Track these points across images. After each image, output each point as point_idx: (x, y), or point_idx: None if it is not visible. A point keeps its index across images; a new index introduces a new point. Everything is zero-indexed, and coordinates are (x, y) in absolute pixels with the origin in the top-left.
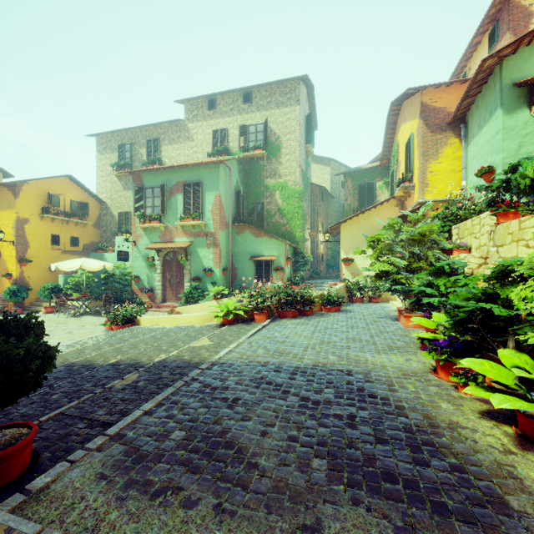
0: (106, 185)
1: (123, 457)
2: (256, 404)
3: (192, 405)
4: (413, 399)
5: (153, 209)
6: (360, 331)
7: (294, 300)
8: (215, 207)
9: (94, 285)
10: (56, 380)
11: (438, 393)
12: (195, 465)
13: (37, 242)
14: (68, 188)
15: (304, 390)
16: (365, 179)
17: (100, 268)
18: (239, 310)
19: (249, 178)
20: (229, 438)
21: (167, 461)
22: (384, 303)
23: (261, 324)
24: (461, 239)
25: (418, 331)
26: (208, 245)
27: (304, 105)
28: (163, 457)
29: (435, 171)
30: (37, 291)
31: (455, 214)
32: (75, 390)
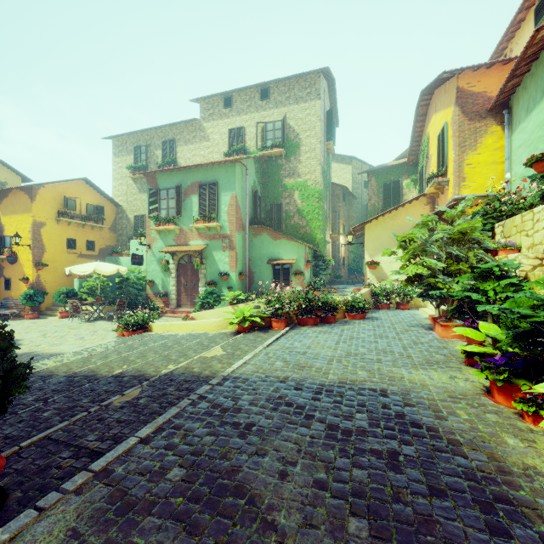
0: (122, 188)
1: (104, 505)
2: (274, 432)
3: (197, 431)
4: (468, 430)
5: (167, 211)
6: (390, 342)
7: (315, 306)
8: (231, 208)
9: (109, 290)
10: (53, 393)
11: (499, 423)
12: (194, 521)
13: (53, 246)
14: (84, 192)
15: (331, 415)
16: (390, 177)
17: (114, 272)
18: (256, 317)
19: (267, 178)
20: (239, 480)
21: (158, 514)
22: (413, 310)
23: (279, 333)
24: (508, 237)
25: (458, 342)
26: (223, 248)
27: (324, 100)
28: (154, 507)
29: (474, 163)
30: (53, 295)
31: (498, 209)
32: (70, 406)
